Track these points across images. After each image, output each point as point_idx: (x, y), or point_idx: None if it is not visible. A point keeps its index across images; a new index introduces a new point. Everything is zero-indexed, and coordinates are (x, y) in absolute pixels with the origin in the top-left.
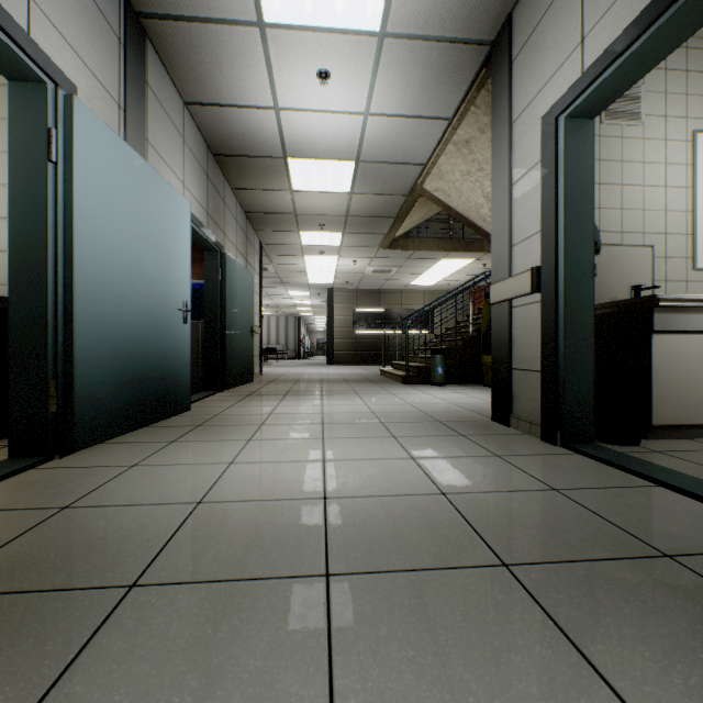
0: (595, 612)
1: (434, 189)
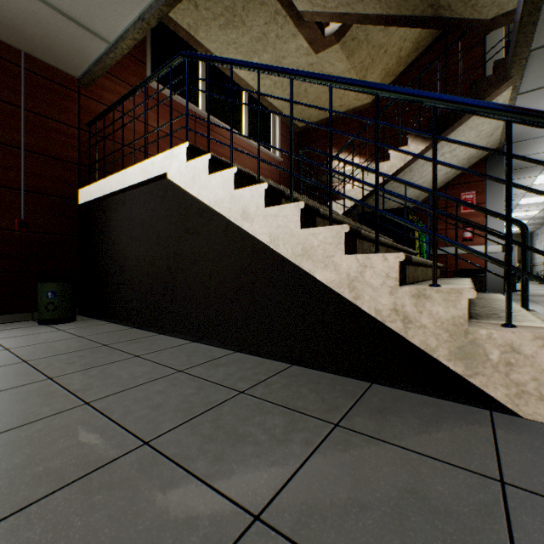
0: (537, 295)
1: (497, 101)
